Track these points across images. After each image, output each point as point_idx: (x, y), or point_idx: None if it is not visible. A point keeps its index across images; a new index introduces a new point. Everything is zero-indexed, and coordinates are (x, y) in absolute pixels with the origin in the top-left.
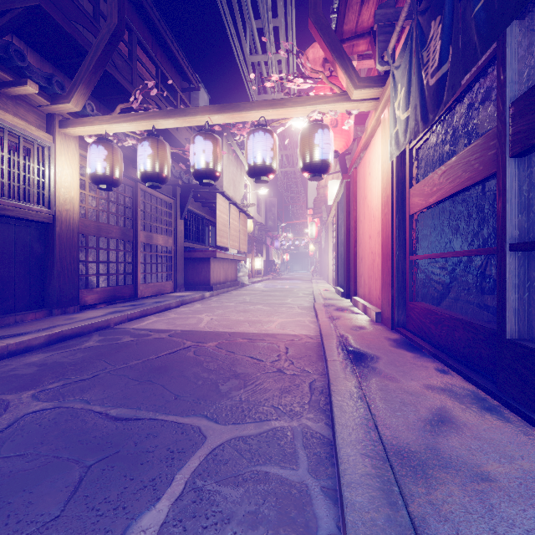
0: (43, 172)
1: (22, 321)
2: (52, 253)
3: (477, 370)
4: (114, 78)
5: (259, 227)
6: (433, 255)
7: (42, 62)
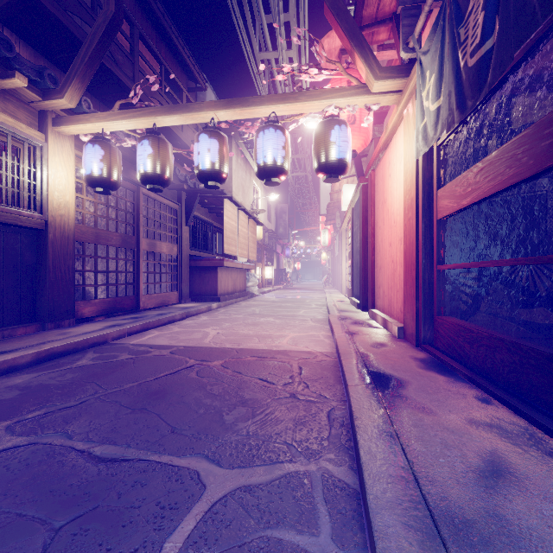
0: (34, 174)
1: (10, 336)
2: (44, 262)
3: (528, 401)
4: (113, 75)
5: (269, 235)
6: (467, 264)
7: (36, 56)
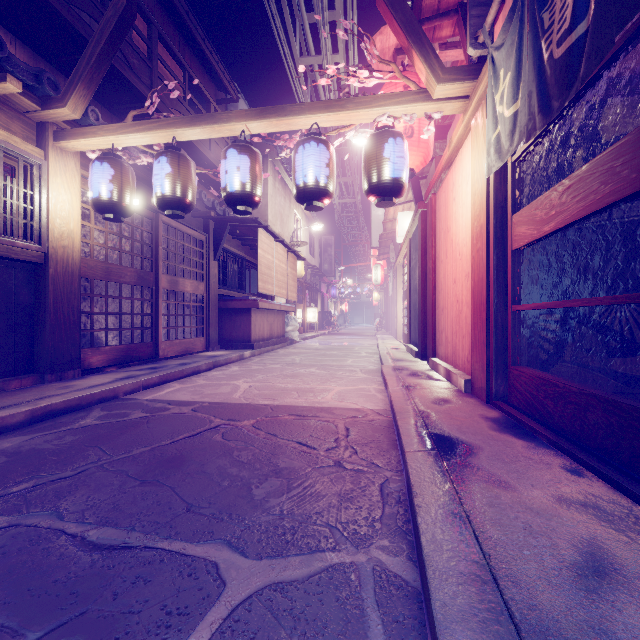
0: (31, 197)
1: (2, 390)
2: (44, 302)
3: (630, 473)
4: (128, 82)
5: (312, 271)
6: (550, 304)
7: (35, 59)
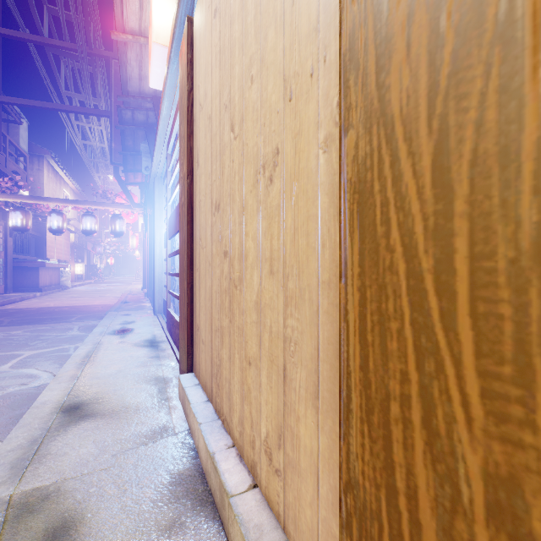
0: None
1: None
2: None
3: None
4: None
5: (79, 234)
6: None
7: None
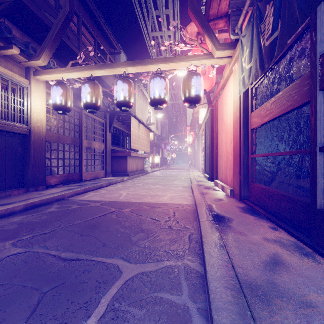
0: (23, 103)
1: (10, 195)
2: (29, 153)
3: (297, 228)
4: (67, 46)
5: (157, 137)
6: (266, 154)
7: (23, 35)
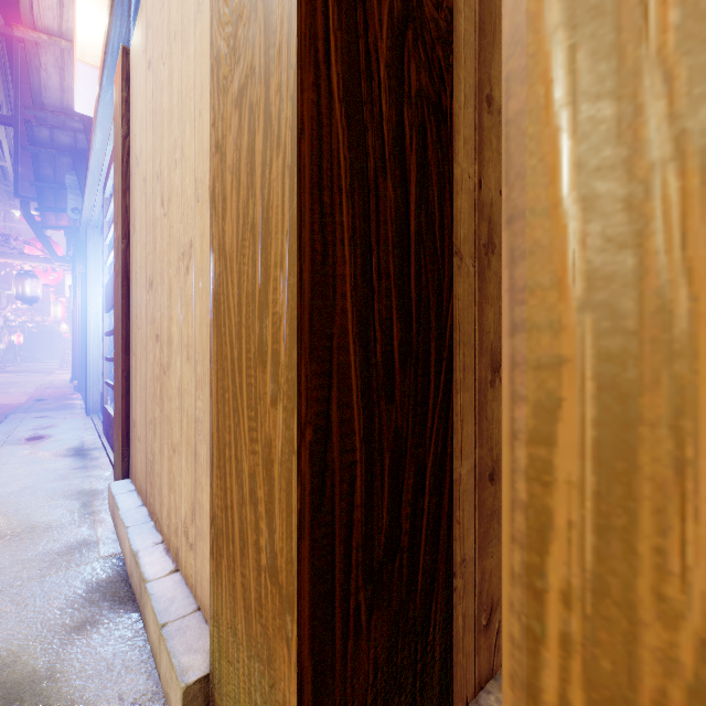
0: None
1: None
2: None
3: None
4: None
5: None
6: None
7: None
